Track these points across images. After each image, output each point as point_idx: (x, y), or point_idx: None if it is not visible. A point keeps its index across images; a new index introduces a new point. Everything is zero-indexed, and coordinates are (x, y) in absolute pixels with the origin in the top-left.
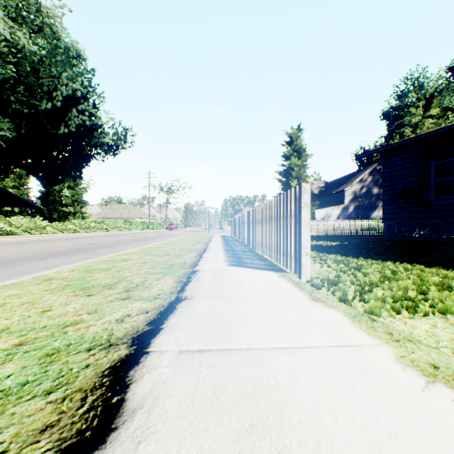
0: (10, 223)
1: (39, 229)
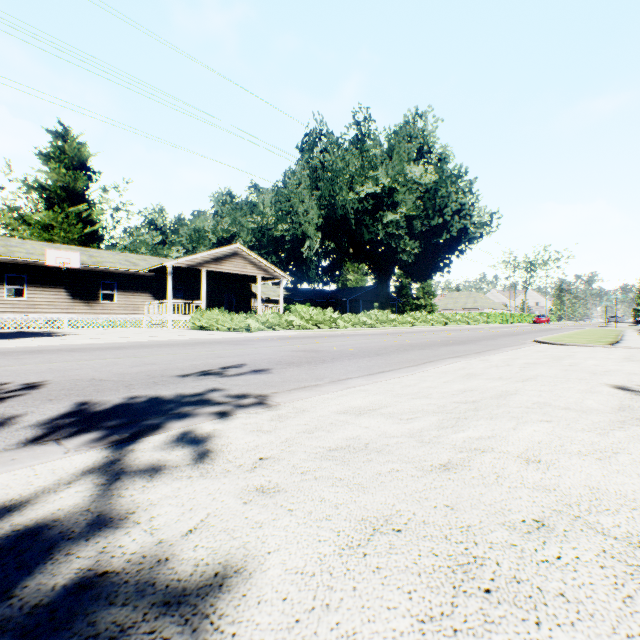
0: (412, 317)
1: (427, 322)
